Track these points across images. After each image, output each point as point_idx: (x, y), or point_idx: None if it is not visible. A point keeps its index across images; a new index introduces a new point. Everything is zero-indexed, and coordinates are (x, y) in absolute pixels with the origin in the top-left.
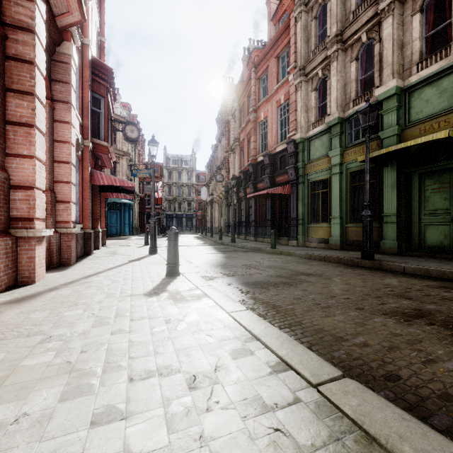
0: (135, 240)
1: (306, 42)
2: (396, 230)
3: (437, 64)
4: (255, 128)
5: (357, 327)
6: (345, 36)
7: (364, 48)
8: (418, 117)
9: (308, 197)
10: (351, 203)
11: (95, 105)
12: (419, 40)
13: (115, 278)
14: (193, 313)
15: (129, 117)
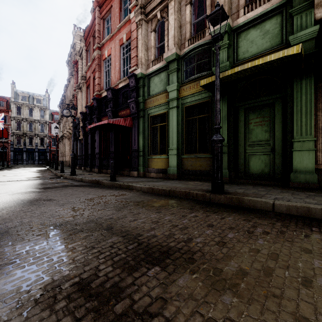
0: None
1: None
2: (227, 159)
3: (261, 7)
4: (99, 65)
5: None
6: None
7: None
8: (245, 56)
9: (148, 130)
10: (186, 135)
11: None
12: None
13: None
14: None
15: None
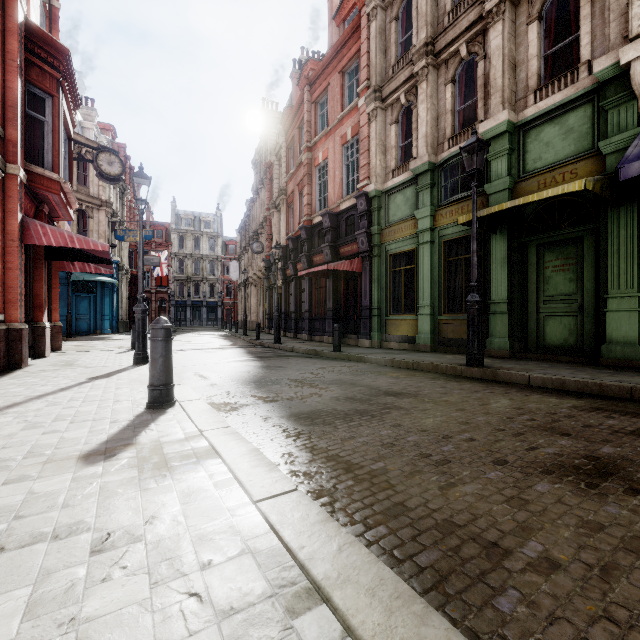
0: (119, 341)
1: (383, 53)
2: (508, 323)
3: (560, 93)
4: (309, 174)
5: (514, 510)
6: (438, 46)
7: (464, 66)
8: (536, 165)
9: (387, 276)
10: (446, 285)
11: (34, 108)
12: (537, 59)
13: (36, 417)
14: (174, 508)
15: (113, 147)
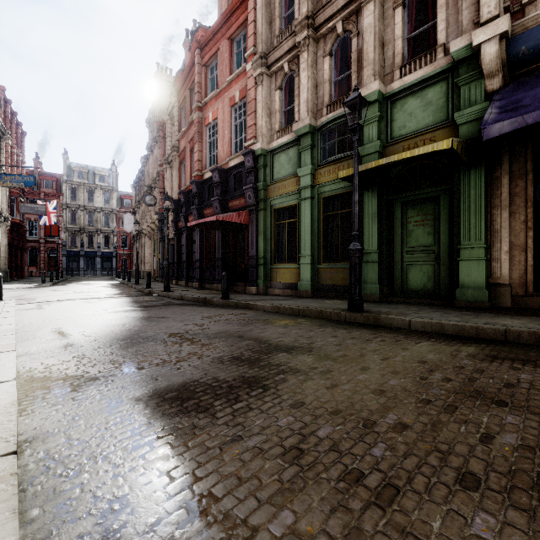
0: None
1: (268, 24)
2: (378, 271)
3: (422, 70)
4: (200, 132)
5: None
6: (318, 21)
7: (339, 43)
8: (401, 132)
9: (272, 228)
10: (324, 237)
11: None
12: (402, 40)
13: None
14: None
15: None
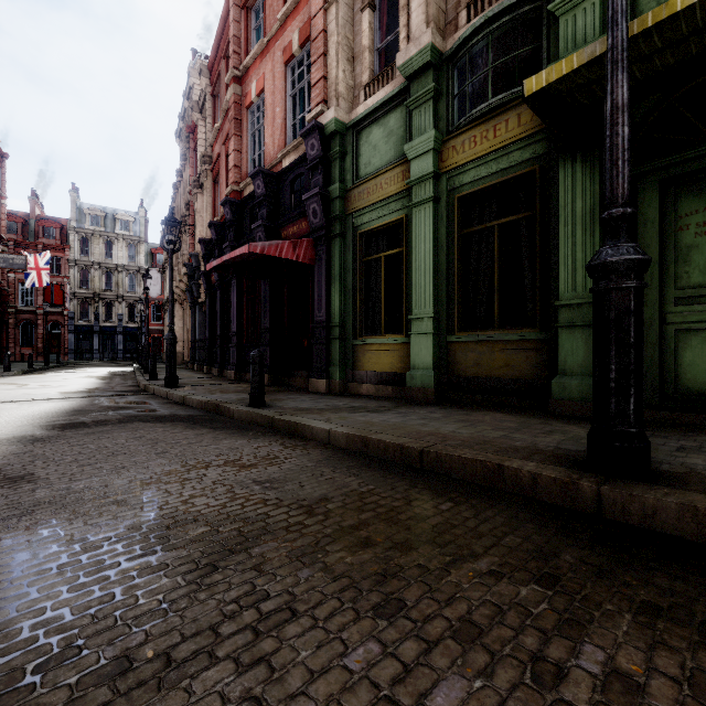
0: None
1: None
2: None
3: None
4: (238, 120)
5: None
6: None
7: None
8: None
9: (355, 270)
10: (461, 279)
11: None
12: None
13: None
14: None
15: None
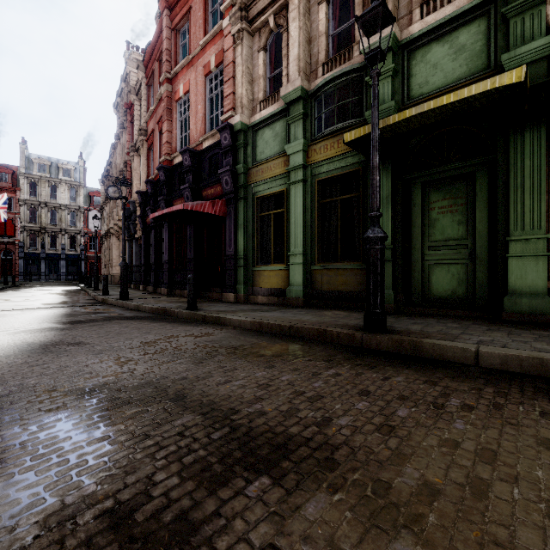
0: None
1: None
2: (391, 272)
3: (451, 5)
4: (169, 109)
5: None
6: None
7: None
8: (422, 91)
9: (254, 221)
10: (319, 231)
11: None
12: None
13: None
14: None
15: None
